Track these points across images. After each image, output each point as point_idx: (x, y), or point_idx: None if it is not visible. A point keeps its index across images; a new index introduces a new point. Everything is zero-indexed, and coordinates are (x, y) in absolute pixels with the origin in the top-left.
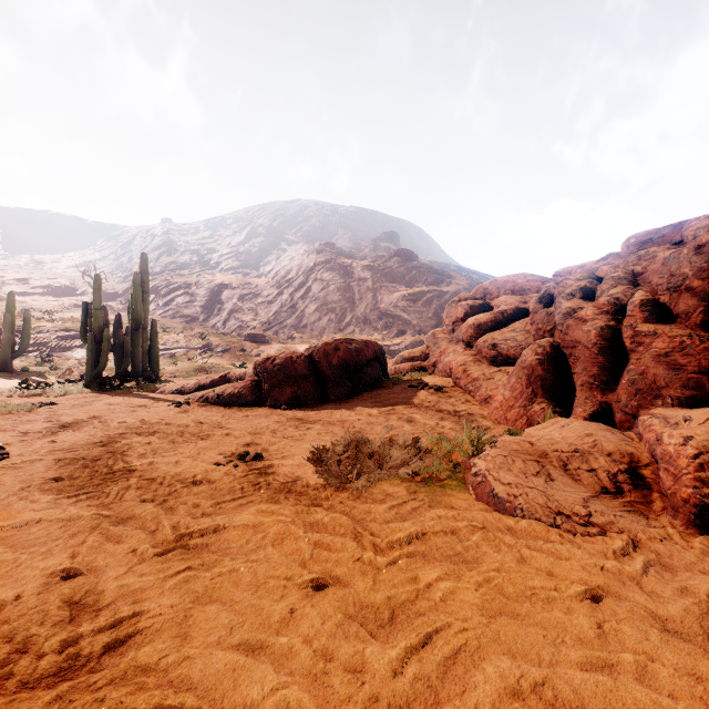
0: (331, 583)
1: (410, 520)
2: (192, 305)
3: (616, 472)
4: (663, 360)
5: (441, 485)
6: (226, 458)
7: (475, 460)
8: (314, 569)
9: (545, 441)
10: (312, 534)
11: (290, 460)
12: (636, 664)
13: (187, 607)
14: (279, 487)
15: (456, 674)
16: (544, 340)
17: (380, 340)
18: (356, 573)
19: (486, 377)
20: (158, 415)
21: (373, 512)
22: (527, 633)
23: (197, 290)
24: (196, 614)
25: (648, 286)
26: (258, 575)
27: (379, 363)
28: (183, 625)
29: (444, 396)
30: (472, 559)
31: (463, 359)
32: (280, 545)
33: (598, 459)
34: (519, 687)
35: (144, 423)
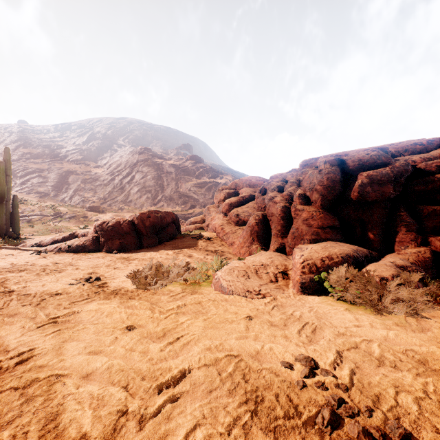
0: (137, 327)
1: (180, 300)
2: (44, 184)
3: (277, 273)
4: (305, 222)
5: (199, 285)
6: (77, 280)
7: (217, 272)
8: (128, 323)
9: (250, 261)
10: (129, 310)
11: (118, 279)
12: (255, 335)
13: (61, 344)
14: (111, 292)
15: (187, 348)
16: (259, 212)
17: (180, 211)
18: (149, 322)
19: (233, 232)
20: (24, 260)
21: (162, 299)
22: (219, 332)
23: (49, 174)
24: (66, 345)
25: (303, 187)
26: (99, 328)
27: (175, 225)
28: (59, 350)
29: (211, 242)
30: (205, 312)
31: (222, 222)
32: (111, 316)
33: (271, 268)
34: (210, 347)
35: (14, 265)
